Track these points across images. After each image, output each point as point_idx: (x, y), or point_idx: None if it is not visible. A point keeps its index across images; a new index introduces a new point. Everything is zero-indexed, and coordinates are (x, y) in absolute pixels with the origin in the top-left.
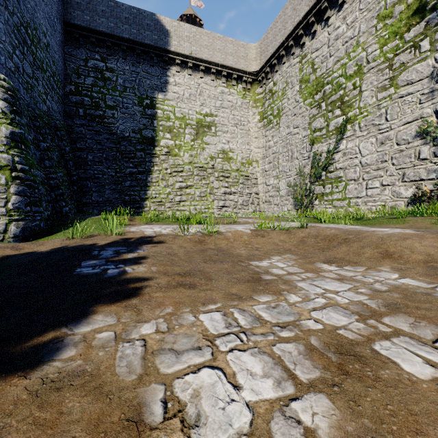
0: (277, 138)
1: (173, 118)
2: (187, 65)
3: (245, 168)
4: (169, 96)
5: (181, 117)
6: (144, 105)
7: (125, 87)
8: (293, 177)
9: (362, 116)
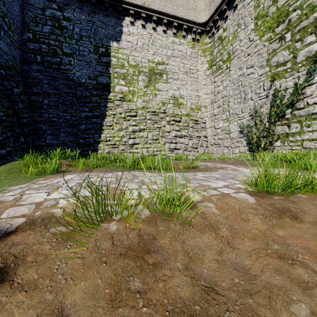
0: (227, 82)
1: (127, 66)
2: (140, 16)
3: (194, 113)
4: (123, 45)
5: (134, 65)
6: (99, 53)
7: (81, 36)
8: (246, 119)
9: None
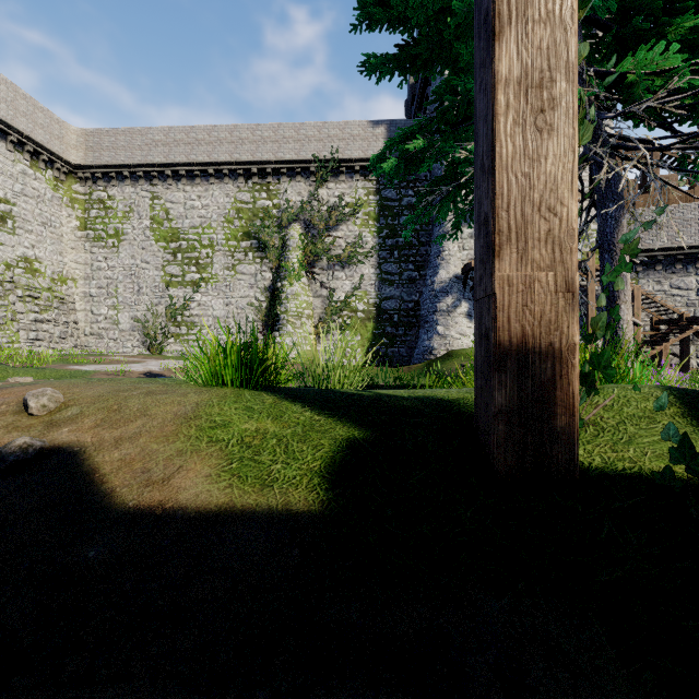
0: (115, 263)
1: None
2: None
3: (57, 286)
4: None
5: None
6: None
7: None
8: (141, 312)
9: (214, 281)
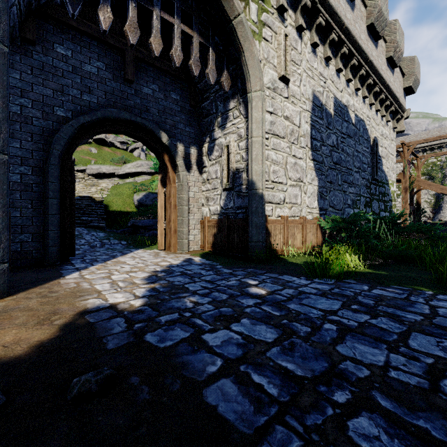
0: None
1: None
2: None
3: None
4: None
5: None
6: None
7: None
8: None
9: None
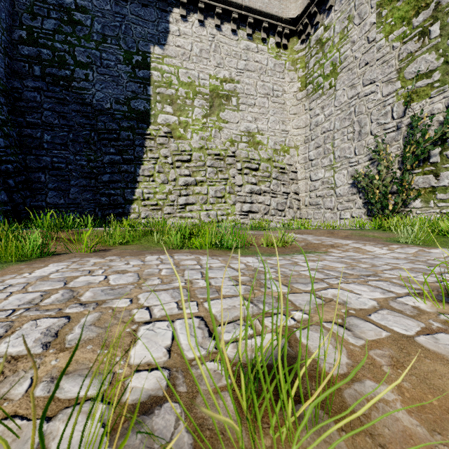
0: (331, 108)
1: (176, 84)
2: (197, 7)
3: (279, 156)
4: (170, 51)
5: (187, 82)
6: (132, 63)
7: (105, 36)
8: (362, 164)
9: None
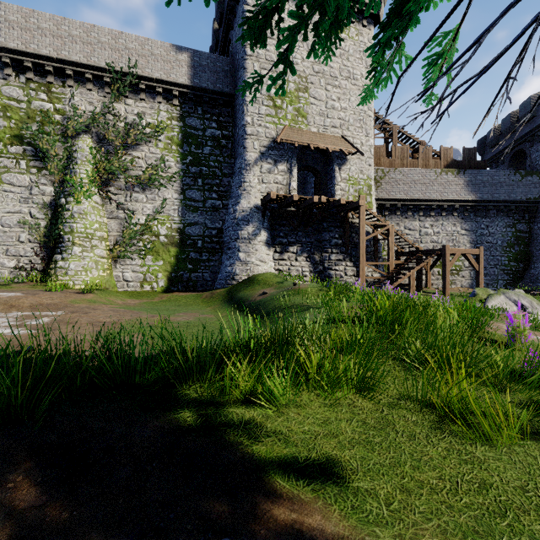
0: None
1: None
2: None
3: None
4: None
5: None
6: None
7: None
8: None
9: None
